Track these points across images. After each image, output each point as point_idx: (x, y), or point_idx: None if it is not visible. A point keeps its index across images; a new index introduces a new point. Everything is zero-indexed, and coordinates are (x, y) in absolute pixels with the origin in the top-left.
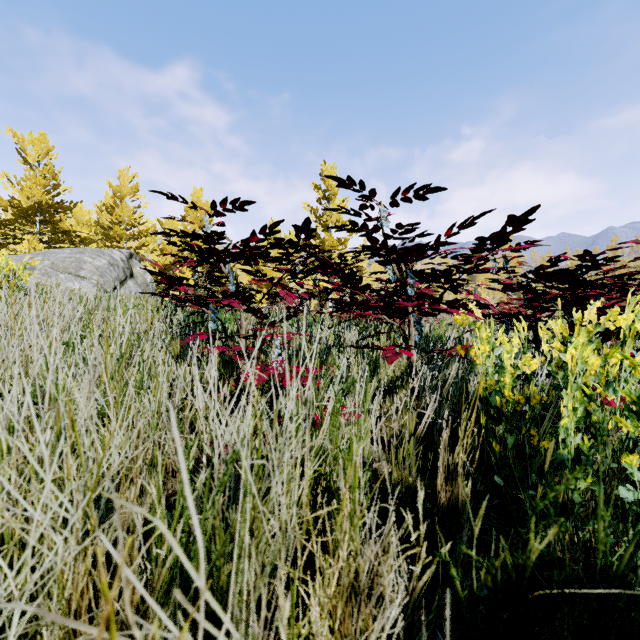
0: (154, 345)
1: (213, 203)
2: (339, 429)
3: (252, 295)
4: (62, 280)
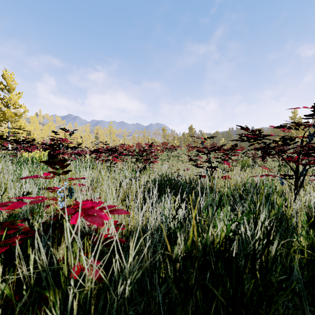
0: None
1: None
2: None
3: None
4: None
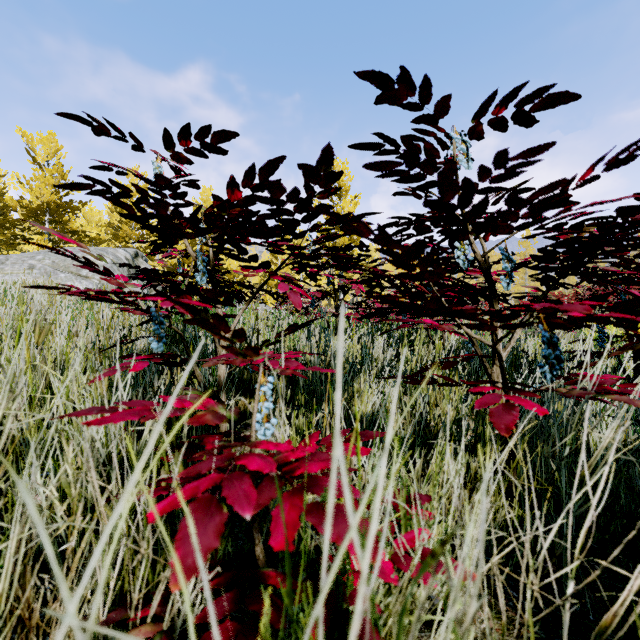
0: (12, 392)
1: (167, 136)
2: (412, 617)
3: (240, 292)
4: (62, 279)
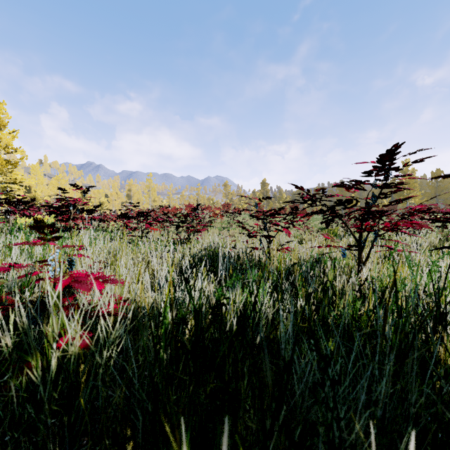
0: None
1: None
2: None
3: None
4: None
